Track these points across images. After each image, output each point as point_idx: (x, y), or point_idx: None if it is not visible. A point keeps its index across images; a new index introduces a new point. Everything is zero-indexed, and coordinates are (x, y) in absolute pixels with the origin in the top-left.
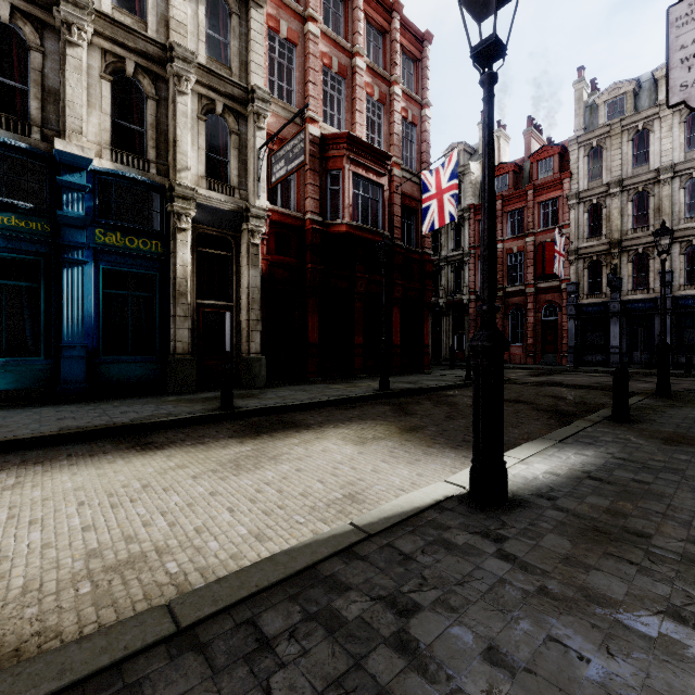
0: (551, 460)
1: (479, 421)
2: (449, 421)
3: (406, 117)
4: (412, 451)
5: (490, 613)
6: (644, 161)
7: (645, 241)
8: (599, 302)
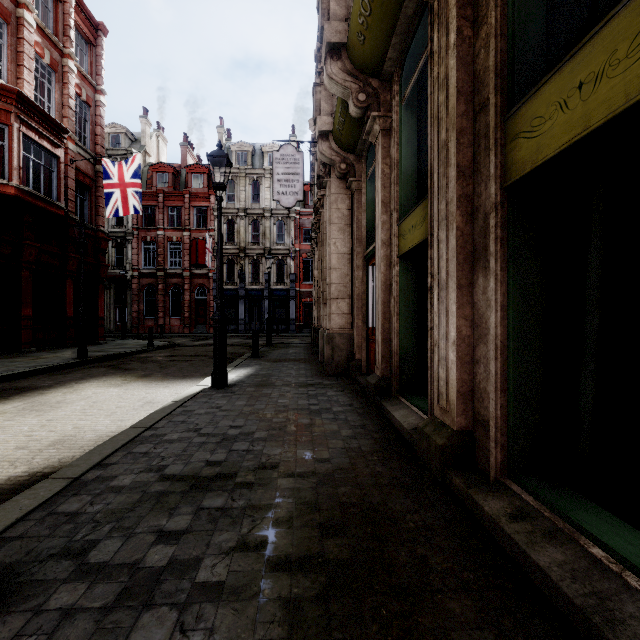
0: (235, 373)
1: (217, 352)
2: (165, 369)
3: (81, 95)
4: (159, 384)
5: (242, 402)
6: (257, 200)
7: (258, 252)
8: (234, 288)
